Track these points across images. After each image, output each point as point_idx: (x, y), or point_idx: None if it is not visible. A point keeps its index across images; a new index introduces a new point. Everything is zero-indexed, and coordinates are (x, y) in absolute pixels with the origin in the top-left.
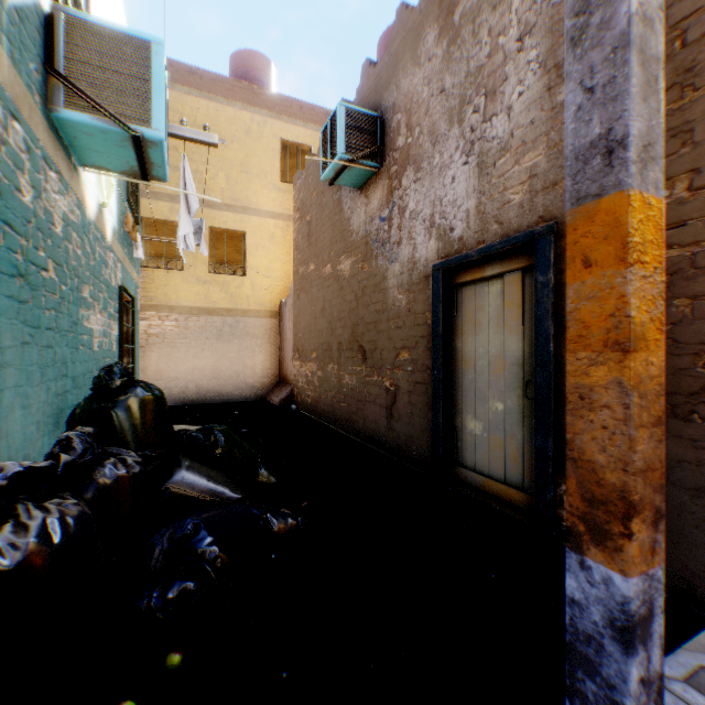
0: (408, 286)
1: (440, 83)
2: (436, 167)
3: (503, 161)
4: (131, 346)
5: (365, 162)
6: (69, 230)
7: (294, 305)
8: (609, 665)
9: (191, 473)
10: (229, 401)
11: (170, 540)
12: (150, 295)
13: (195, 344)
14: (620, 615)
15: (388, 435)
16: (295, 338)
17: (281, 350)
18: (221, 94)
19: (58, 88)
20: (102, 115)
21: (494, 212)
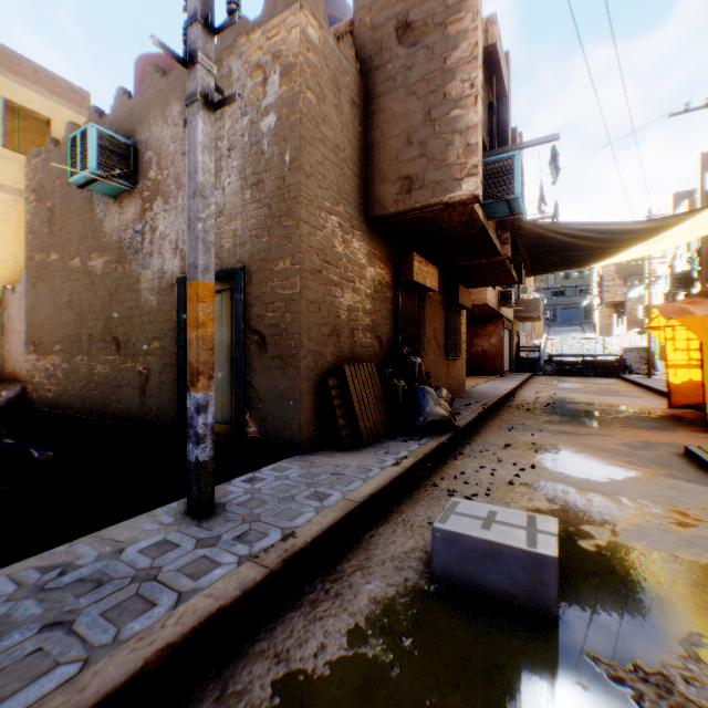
0: (159, 290)
1: (182, 146)
2: (180, 207)
3: (221, 220)
4: None
5: (119, 180)
6: None
7: (30, 294)
8: (195, 422)
9: None
10: None
11: None
12: None
13: None
14: (197, 405)
15: (142, 411)
16: (31, 330)
17: (7, 344)
18: None
19: None
20: None
21: (216, 250)
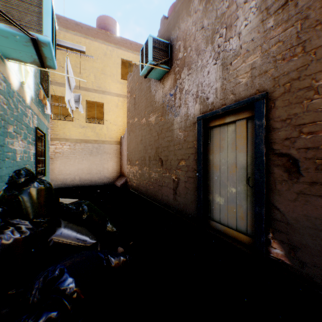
0: (184, 128)
1: (201, 24)
2: (199, 67)
3: (236, 61)
4: (43, 158)
5: (162, 66)
6: None
7: (127, 138)
8: None
9: (66, 230)
10: (96, 185)
11: (44, 280)
12: (56, 133)
13: (79, 157)
14: None
15: (174, 203)
16: (128, 154)
17: (121, 160)
18: (92, 35)
19: None
20: (13, 25)
21: (230, 88)
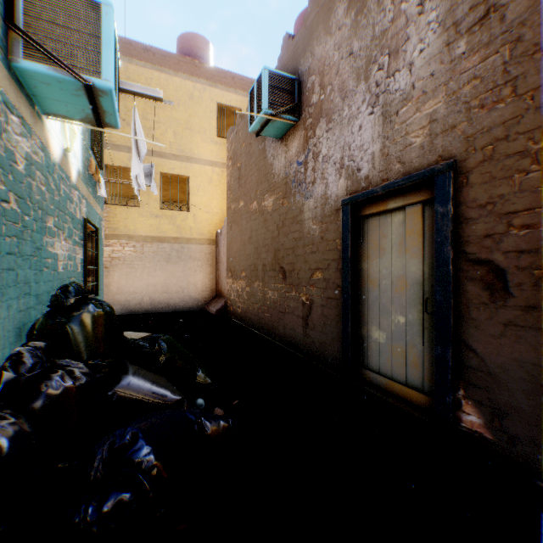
0: (321, 218)
1: (348, 47)
2: (345, 118)
3: (405, 109)
4: (95, 267)
5: (285, 116)
6: (33, 169)
7: (227, 234)
8: None
9: (136, 378)
10: (176, 310)
11: (110, 449)
12: (113, 227)
13: (149, 265)
14: None
15: (304, 341)
16: (228, 261)
17: (217, 270)
18: (170, 67)
19: (18, 41)
20: (58, 66)
21: (396, 153)
